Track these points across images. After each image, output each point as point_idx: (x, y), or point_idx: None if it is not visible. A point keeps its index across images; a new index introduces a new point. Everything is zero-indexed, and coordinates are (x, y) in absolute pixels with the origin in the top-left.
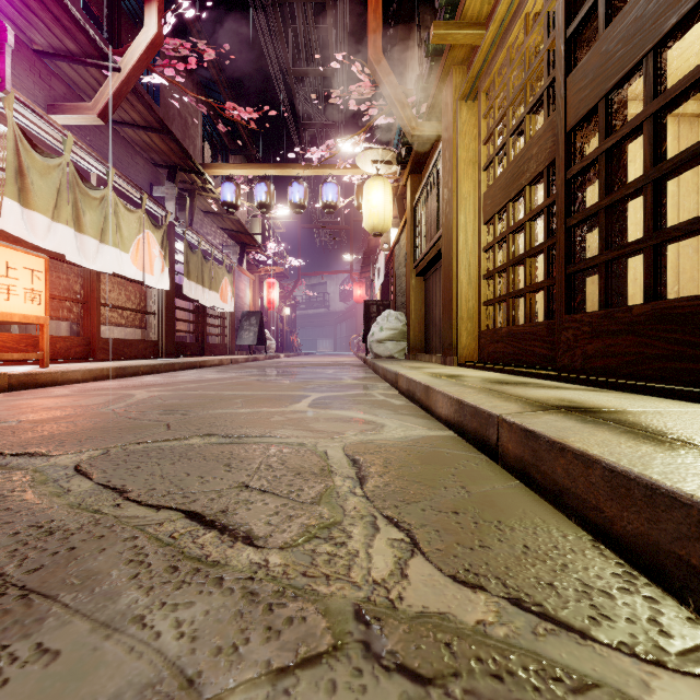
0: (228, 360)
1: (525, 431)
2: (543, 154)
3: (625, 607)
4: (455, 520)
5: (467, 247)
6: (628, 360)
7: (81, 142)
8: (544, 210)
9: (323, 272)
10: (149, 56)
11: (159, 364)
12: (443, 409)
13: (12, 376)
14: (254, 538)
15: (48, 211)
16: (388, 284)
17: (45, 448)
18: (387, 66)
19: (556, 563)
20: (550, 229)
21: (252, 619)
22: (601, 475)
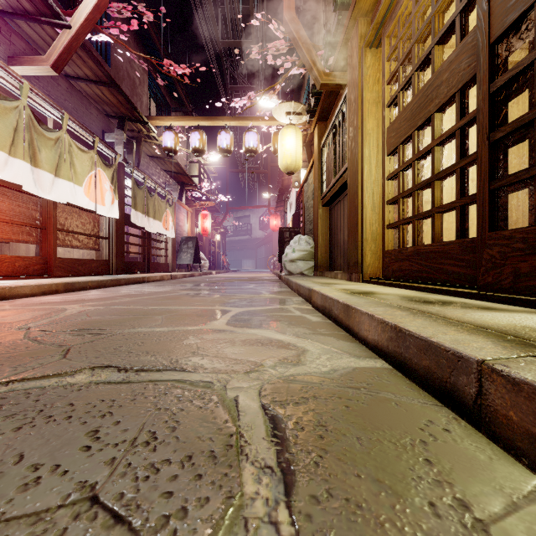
0: (168, 276)
1: None
2: (455, 78)
3: None
4: None
5: (371, 177)
6: None
7: (37, 90)
8: (455, 132)
9: (246, 207)
10: (95, 16)
11: (106, 280)
12: (370, 333)
13: None
14: None
15: (5, 147)
16: (298, 216)
17: None
18: (300, 24)
19: None
20: (463, 150)
21: None
22: None
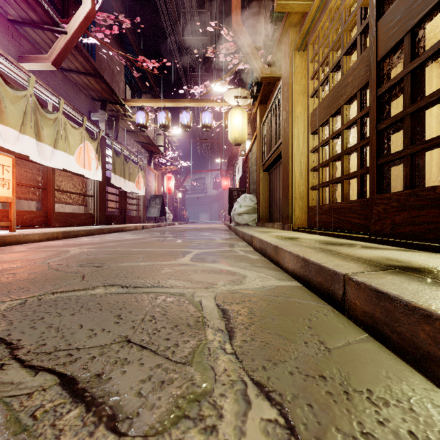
0: (140, 226)
1: (376, 292)
2: (356, 81)
3: None
4: (325, 387)
5: (299, 150)
6: (432, 227)
7: (41, 81)
8: (357, 121)
9: (202, 170)
10: (86, 24)
11: (93, 229)
12: (290, 264)
13: None
14: (119, 418)
15: (17, 126)
16: (244, 178)
17: None
18: (245, 30)
19: None
20: (362, 134)
21: None
22: None
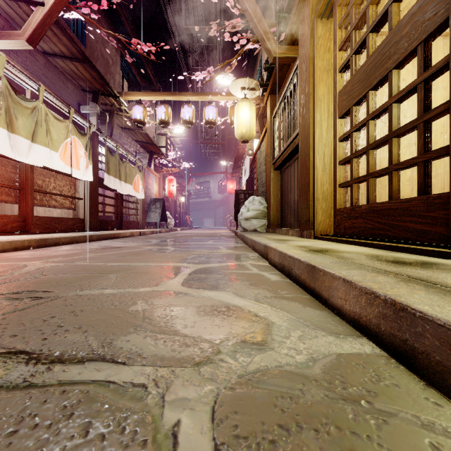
0: (137, 232)
1: None
2: (417, 30)
3: None
4: None
5: (322, 140)
6: None
7: (14, 63)
8: (418, 86)
9: (207, 173)
10: None
11: (78, 236)
12: (347, 303)
13: None
14: None
15: None
16: (251, 180)
17: None
18: (254, 2)
19: None
20: (426, 103)
21: None
22: None
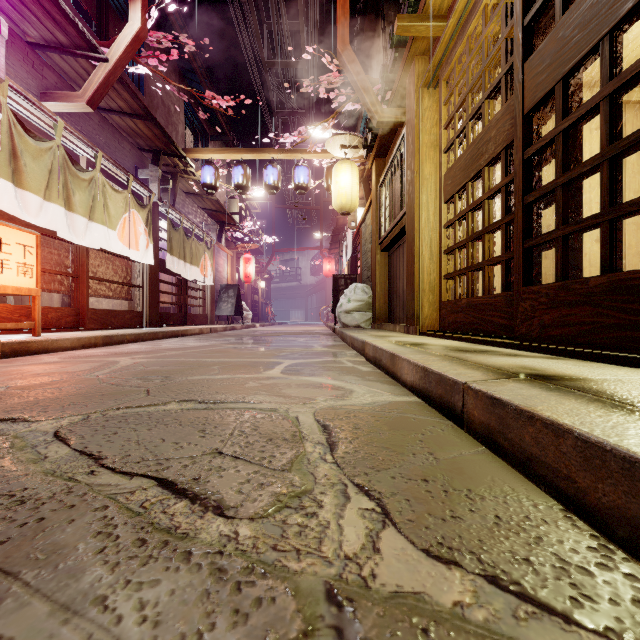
0: (207, 329)
1: (491, 399)
2: (501, 136)
3: (606, 586)
4: (425, 488)
5: (429, 224)
6: (584, 329)
7: (71, 128)
8: (502, 189)
9: (295, 249)
10: (134, 48)
11: (143, 333)
12: (408, 376)
13: (5, 344)
14: (224, 508)
15: (40, 191)
16: (355, 260)
17: (28, 414)
18: (354, 57)
19: (530, 536)
20: (508, 206)
21: (218, 600)
22: (572, 445)
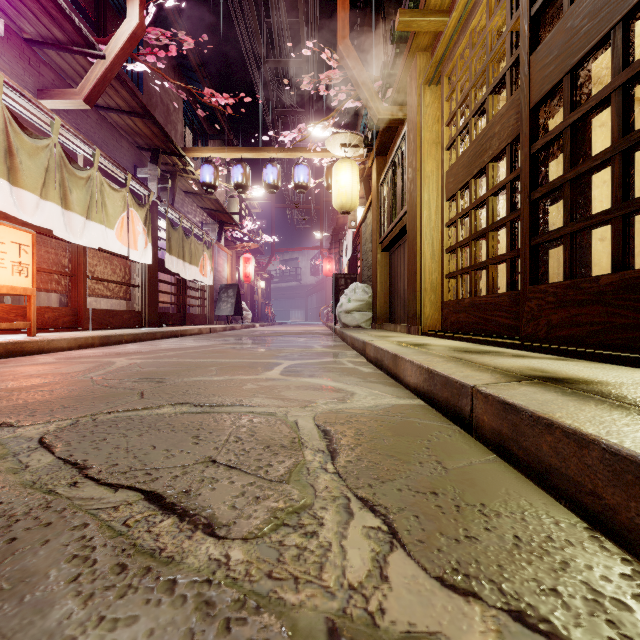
0: (206, 329)
1: (503, 404)
2: (505, 132)
3: None
4: (435, 502)
5: (430, 223)
6: (595, 329)
7: (68, 125)
8: (506, 185)
9: (295, 249)
10: (132, 44)
11: (141, 333)
12: (412, 378)
13: None
14: (216, 526)
15: (36, 189)
16: (355, 259)
17: (14, 418)
18: (355, 53)
19: (554, 560)
20: (512, 203)
21: None
22: (599, 457)
